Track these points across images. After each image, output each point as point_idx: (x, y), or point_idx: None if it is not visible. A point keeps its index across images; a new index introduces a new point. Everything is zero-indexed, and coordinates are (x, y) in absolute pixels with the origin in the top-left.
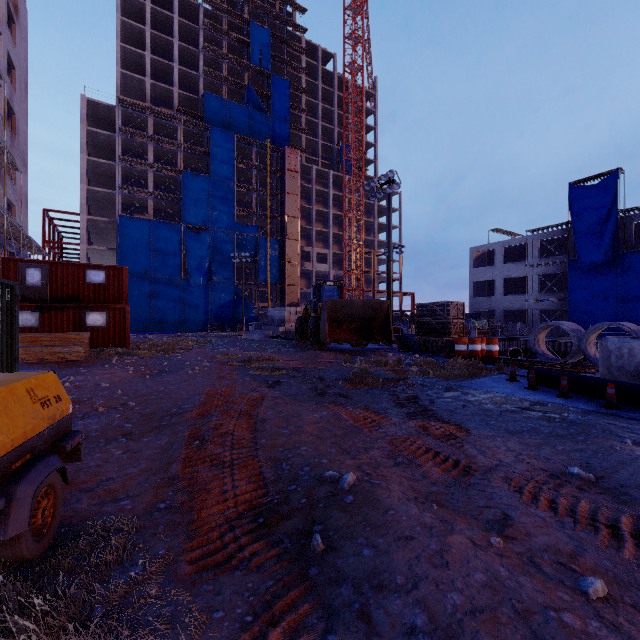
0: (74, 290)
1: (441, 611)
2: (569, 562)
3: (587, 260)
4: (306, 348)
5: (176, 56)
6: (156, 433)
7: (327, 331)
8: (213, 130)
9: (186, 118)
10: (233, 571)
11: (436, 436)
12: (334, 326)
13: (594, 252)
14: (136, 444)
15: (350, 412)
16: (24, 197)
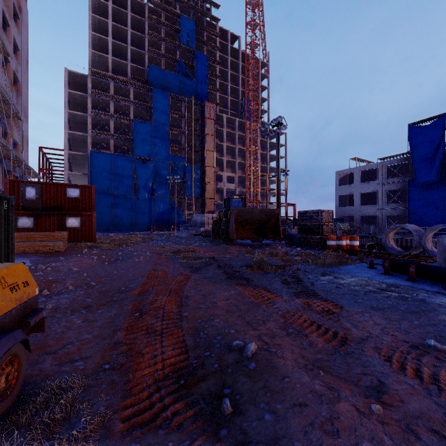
0: (58, 202)
1: None
2: (441, 430)
3: (422, 180)
4: (219, 243)
5: (129, 40)
6: (108, 306)
7: (234, 231)
8: (155, 91)
9: (136, 83)
10: (157, 430)
11: (317, 311)
12: (239, 227)
13: (427, 174)
14: (93, 315)
15: (251, 291)
16: (25, 138)
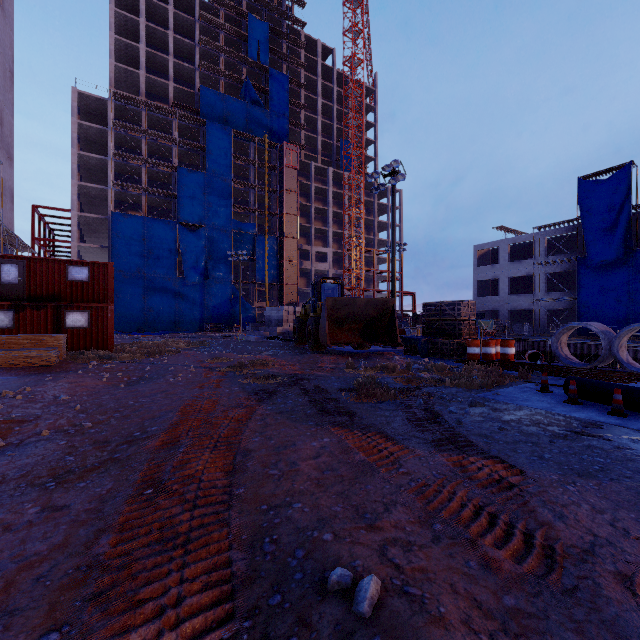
0: (54, 288)
1: None
2: None
3: (598, 258)
4: (304, 350)
5: (171, 49)
6: (101, 472)
7: (327, 332)
8: (209, 125)
9: (181, 112)
10: None
11: (481, 482)
12: (335, 327)
13: (605, 249)
14: (65, 493)
15: (359, 439)
16: (9, 191)
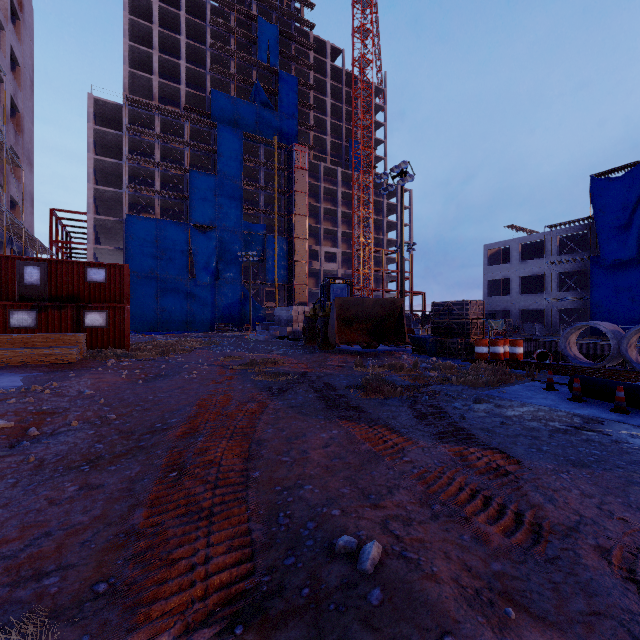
0: (74, 289)
1: None
2: None
3: (611, 256)
4: (314, 349)
5: (183, 54)
6: (129, 458)
7: (336, 332)
8: (220, 128)
9: (193, 116)
10: None
11: (480, 470)
12: (344, 326)
13: (619, 248)
14: (99, 475)
15: (366, 431)
16: (29, 196)
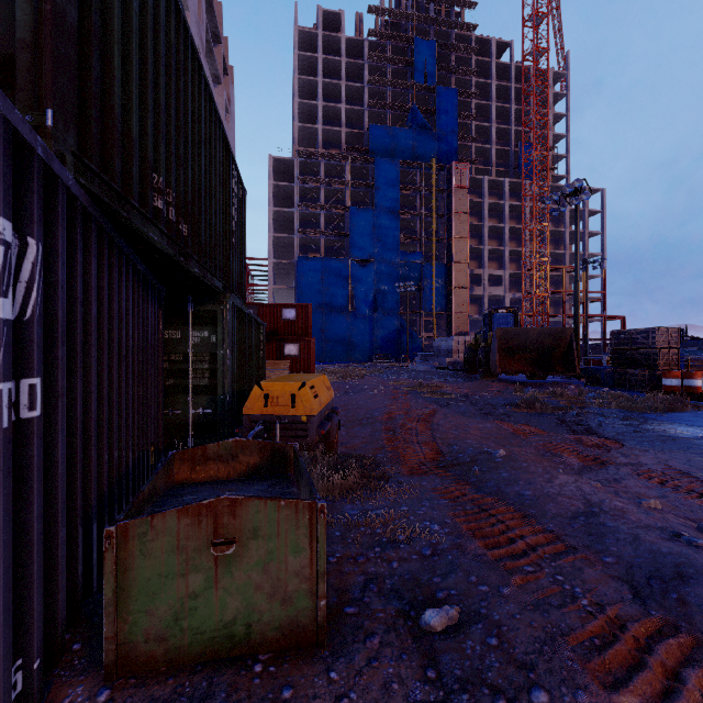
0: (274, 326)
1: (540, 492)
2: (645, 498)
3: None
4: (475, 379)
5: (344, 97)
6: (361, 426)
7: (497, 361)
8: (378, 161)
9: (353, 155)
10: (428, 476)
11: (587, 445)
12: (506, 356)
13: None
14: (352, 430)
15: (511, 426)
16: None
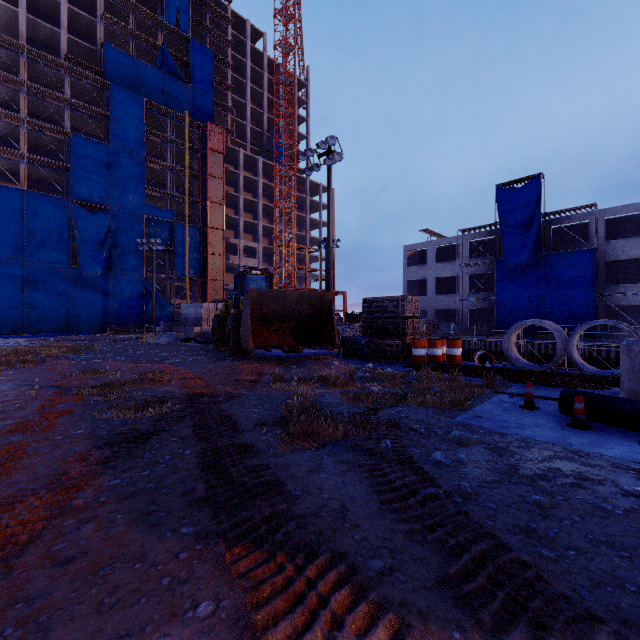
0: None
1: None
2: None
3: (513, 261)
4: (224, 355)
5: None
6: None
7: (250, 333)
8: (115, 89)
9: (76, 68)
10: None
11: None
12: (260, 326)
13: (520, 253)
14: None
15: (287, 598)
16: None
